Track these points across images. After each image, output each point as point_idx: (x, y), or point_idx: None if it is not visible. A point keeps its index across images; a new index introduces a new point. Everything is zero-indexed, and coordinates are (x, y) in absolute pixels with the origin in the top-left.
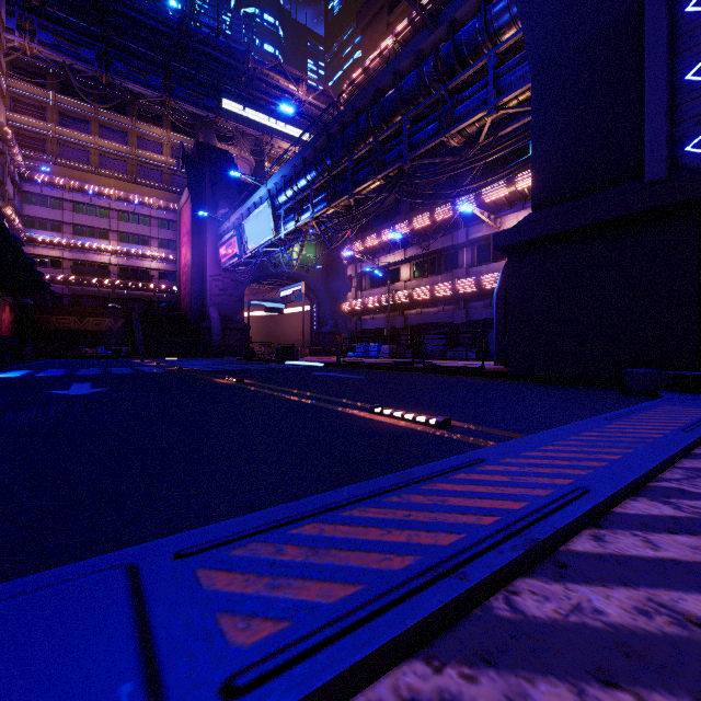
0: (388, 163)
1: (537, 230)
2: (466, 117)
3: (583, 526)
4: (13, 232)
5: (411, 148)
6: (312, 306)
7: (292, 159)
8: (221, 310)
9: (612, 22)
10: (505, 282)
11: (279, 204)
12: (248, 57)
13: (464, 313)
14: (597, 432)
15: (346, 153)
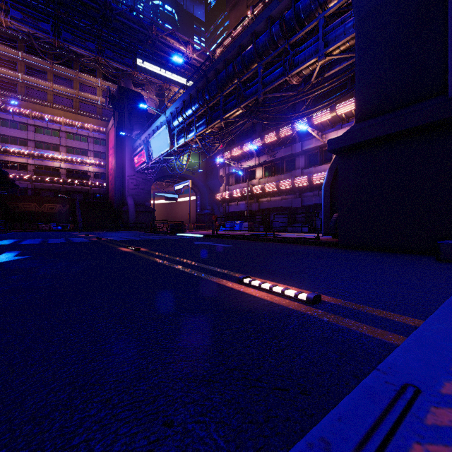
0: (247, 97)
1: (362, 136)
2: (302, 63)
3: None
4: None
5: (263, 86)
6: (196, 196)
7: (182, 96)
8: (135, 199)
9: None
10: (330, 177)
11: (174, 127)
12: (152, 26)
13: (300, 200)
14: None
15: (219, 91)
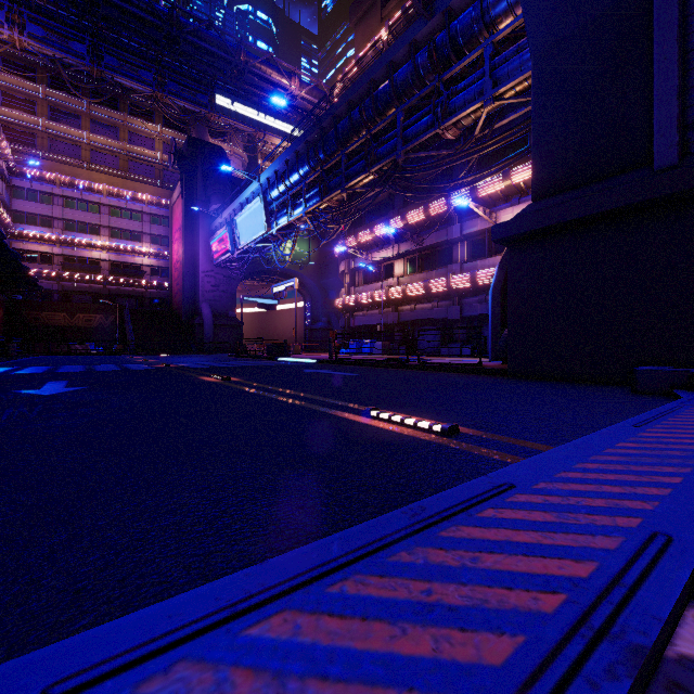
0: (381, 157)
1: (538, 221)
2: (461, 109)
3: (684, 604)
4: (2, 227)
5: (405, 141)
6: (305, 302)
7: (285, 153)
8: (214, 306)
9: (618, 2)
10: (501, 276)
11: (272, 199)
12: (239, 50)
13: (459, 309)
14: (634, 442)
15: (339, 147)
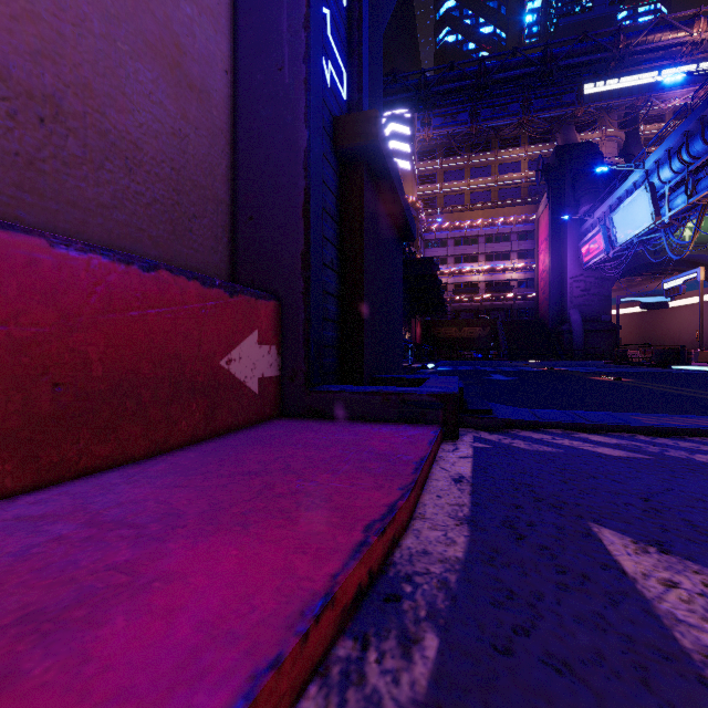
0: None
1: None
2: None
3: None
4: None
5: None
6: None
7: (682, 125)
8: (583, 311)
9: None
10: None
11: (661, 183)
12: (617, 39)
13: None
14: None
15: None
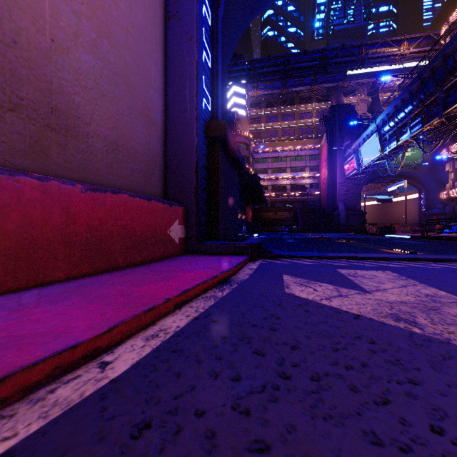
0: None
1: None
2: None
3: (398, 260)
4: None
5: None
6: (420, 194)
7: (393, 102)
8: (345, 203)
9: None
10: None
11: (384, 132)
12: (361, 50)
13: None
14: None
15: (436, 88)
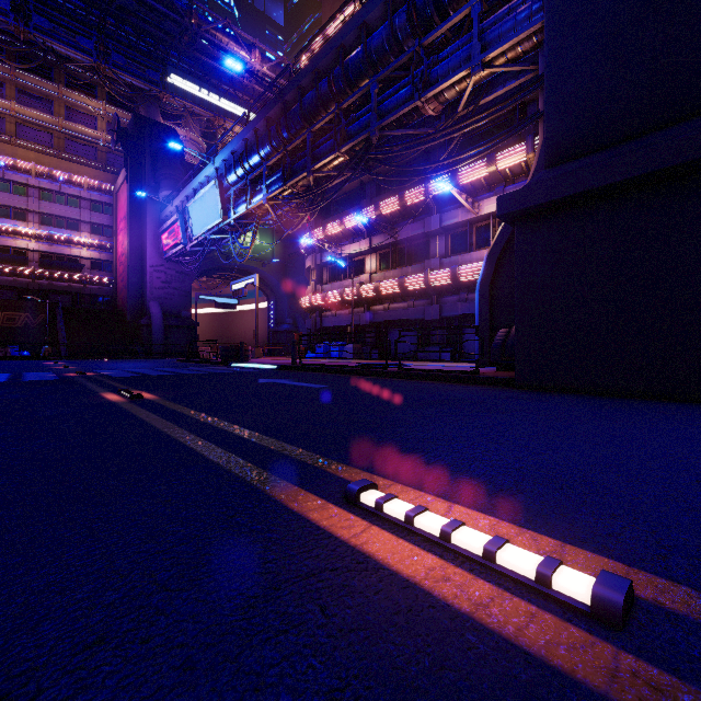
0: (353, 135)
1: (560, 188)
2: (444, 78)
3: None
4: None
5: (380, 116)
6: (269, 302)
7: (243, 131)
8: (164, 305)
9: None
10: (490, 270)
11: (229, 184)
12: (190, 11)
13: (438, 309)
14: None
15: (305, 124)
